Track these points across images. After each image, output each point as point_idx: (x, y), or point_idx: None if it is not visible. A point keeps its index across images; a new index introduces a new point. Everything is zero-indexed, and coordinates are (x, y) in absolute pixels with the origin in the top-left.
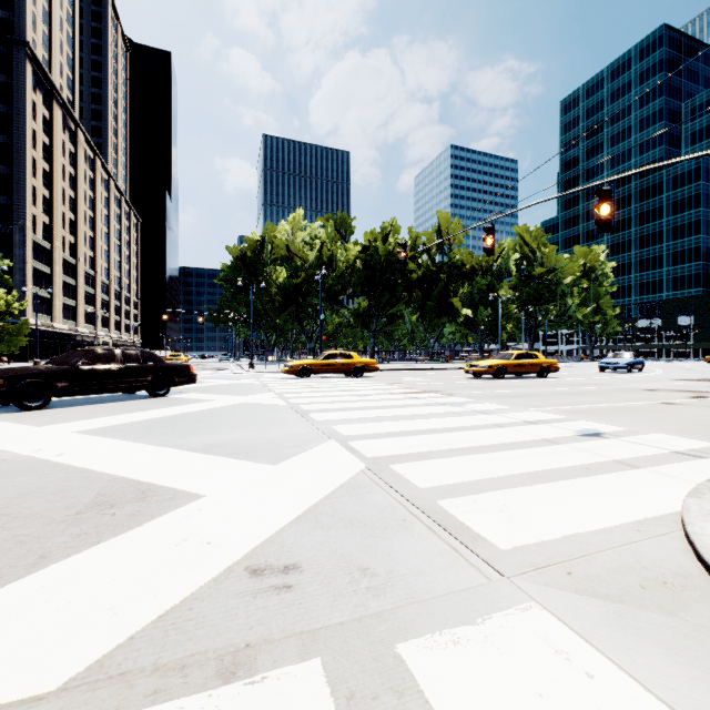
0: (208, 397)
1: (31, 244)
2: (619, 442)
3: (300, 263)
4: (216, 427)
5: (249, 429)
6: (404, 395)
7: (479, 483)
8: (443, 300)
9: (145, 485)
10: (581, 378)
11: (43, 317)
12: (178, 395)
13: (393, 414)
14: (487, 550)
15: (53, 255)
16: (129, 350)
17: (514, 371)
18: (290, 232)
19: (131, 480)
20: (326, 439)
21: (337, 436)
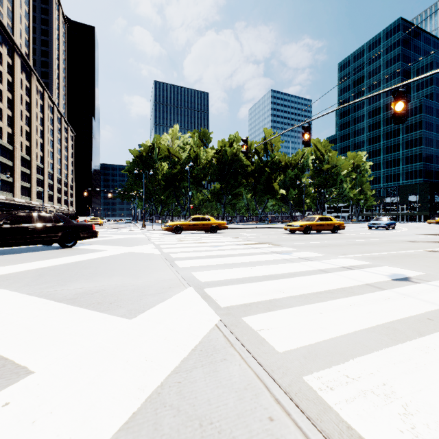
0: (103, 248)
1: None
2: (431, 286)
3: (176, 160)
4: (97, 274)
5: (123, 276)
6: (246, 246)
7: (337, 342)
8: (267, 184)
9: None
10: (360, 233)
11: (7, 194)
12: (82, 246)
13: (240, 261)
14: None
15: (14, 154)
16: (44, 213)
17: (316, 228)
18: (170, 140)
19: None
20: (186, 286)
21: (195, 282)
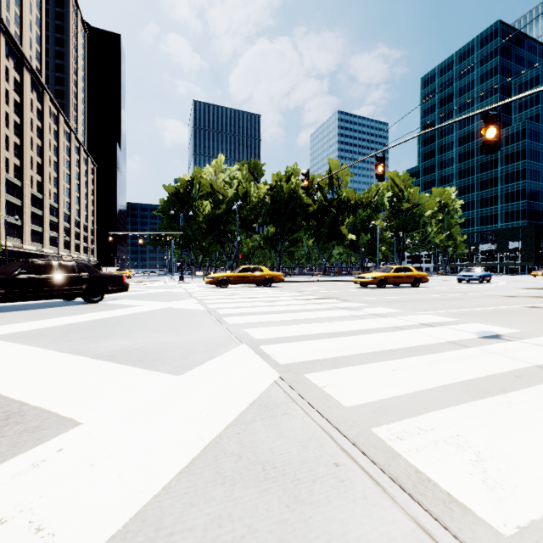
0: (136, 303)
1: (4, 181)
2: (525, 344)
3: (221, 198)
4: (133, 331)
5: (163, 333)
6: (307, 301)
7: (411, 398)
8: (333, 227)
9: (17, 405)
10: (447, 287)
11: (15, 240)
12: (111, 301)
13: (300, 317)
14: (480, 536)
15: (23, 191)
16: (65, 261)
17: (393, 281)
18: (213, 173)
19: (4, 399)
20: (238, 343)
21: (249, 340)
